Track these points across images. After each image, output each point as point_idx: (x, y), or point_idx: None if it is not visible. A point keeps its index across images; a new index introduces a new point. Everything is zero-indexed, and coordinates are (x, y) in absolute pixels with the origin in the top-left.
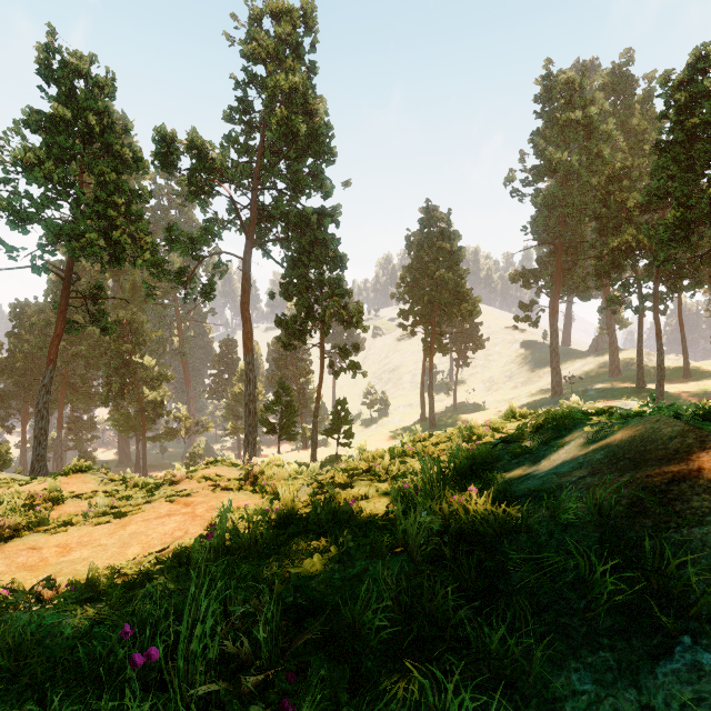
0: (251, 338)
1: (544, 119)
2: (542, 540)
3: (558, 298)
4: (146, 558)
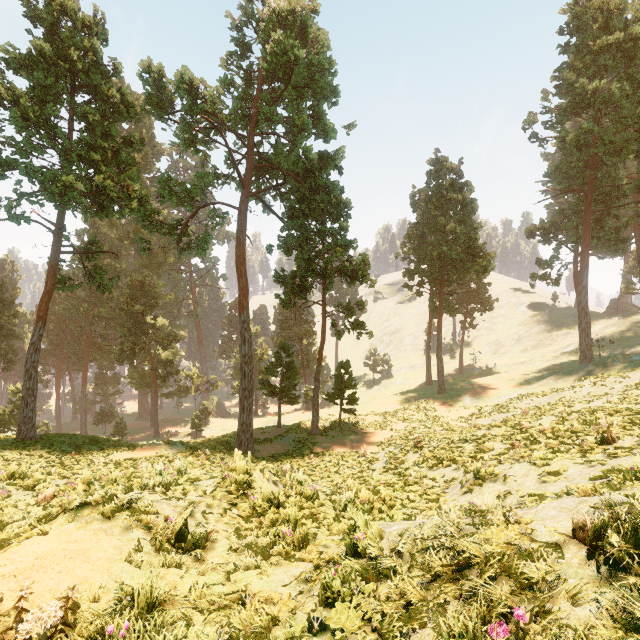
0: (246, 294)
1: (571, 53)
2: None
3: (587, 251)
4: None
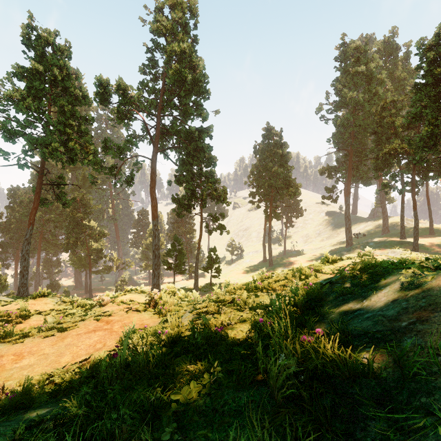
0: (156, 209)
1: (341, 71)
2: (391, 387)
3: (350, 184)
4: (72, 367)
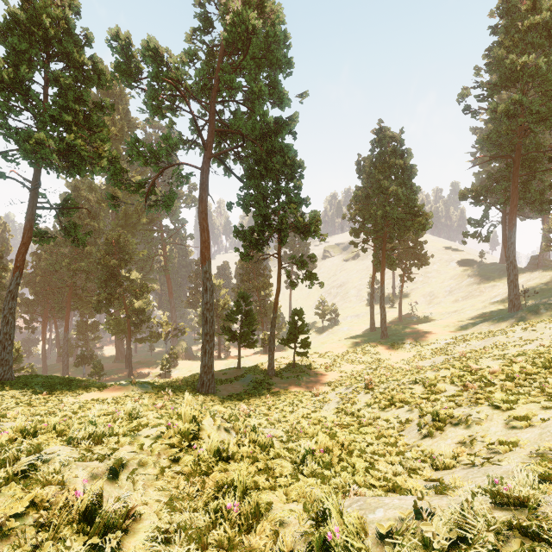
0: (208, 246)
1: (500, 33)
2: None
3: (515, 211)
4: None
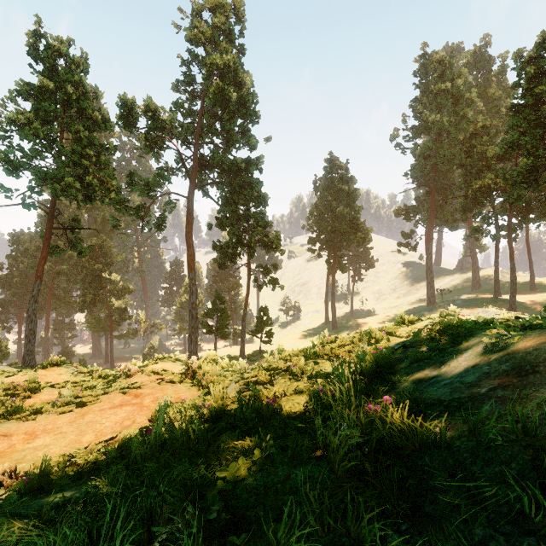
0: (194, 259)
1: (421, 89)
2: (465, 458)
3: (432, 228)
4: (96, 446)
